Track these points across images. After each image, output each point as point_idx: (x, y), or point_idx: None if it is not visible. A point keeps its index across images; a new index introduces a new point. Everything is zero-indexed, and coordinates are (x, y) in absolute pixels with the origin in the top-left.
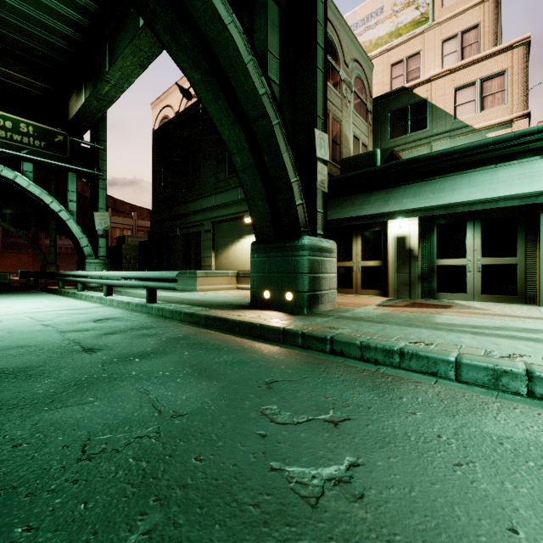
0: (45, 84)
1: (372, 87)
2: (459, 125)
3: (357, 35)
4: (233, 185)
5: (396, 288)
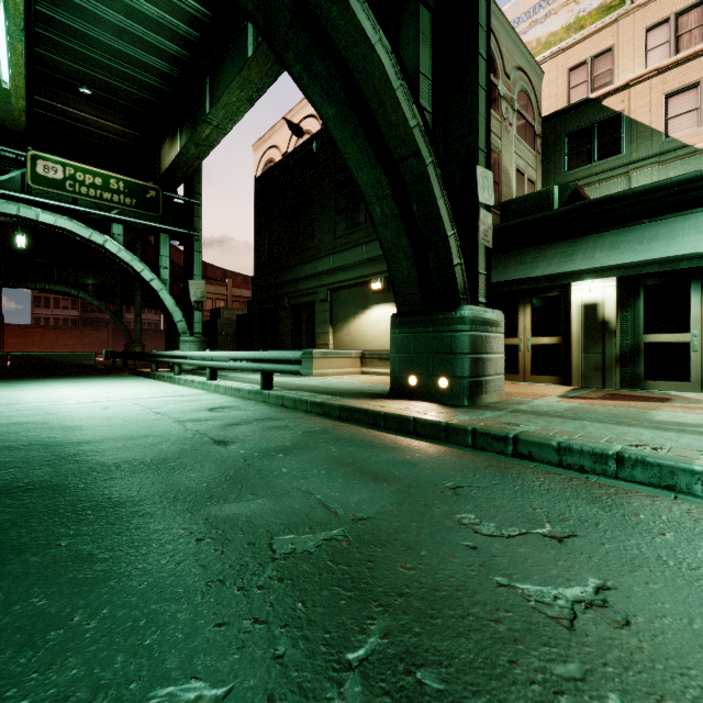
0: (136, 131)
1: (541, 103)
2: (672, 145)
3: (519, 33)
4: (357, 241)
5: (583, 373)
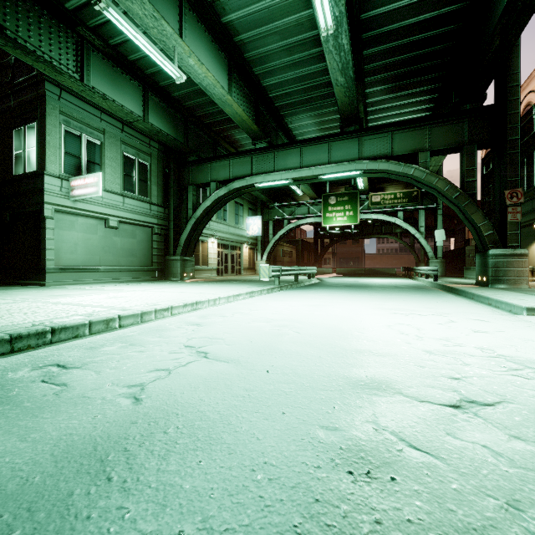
0: None
1: None
2: None
3: None
4: (528, 198)
5: None
